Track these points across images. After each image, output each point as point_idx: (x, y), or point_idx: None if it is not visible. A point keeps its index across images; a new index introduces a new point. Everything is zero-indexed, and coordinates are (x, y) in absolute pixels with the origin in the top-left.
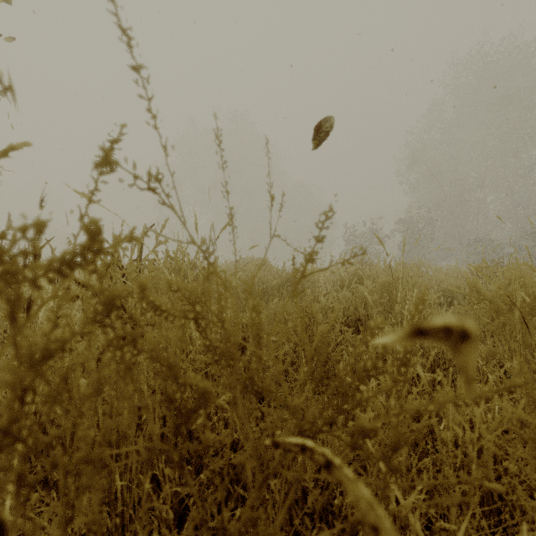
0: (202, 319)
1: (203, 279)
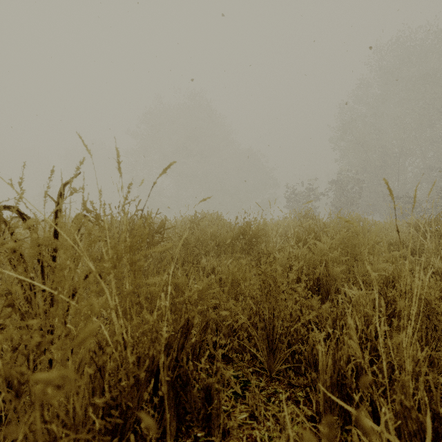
0: None
1: (129, 244)
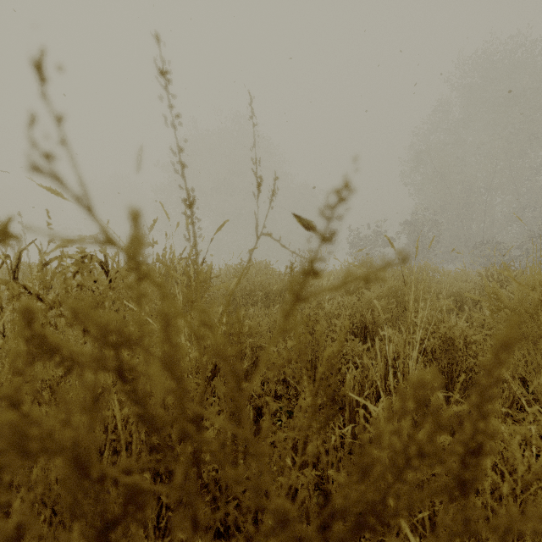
0: (129, 371)
1: (195, 285)
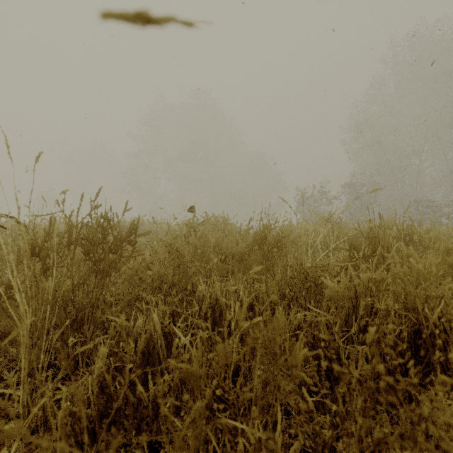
0: None
1: None
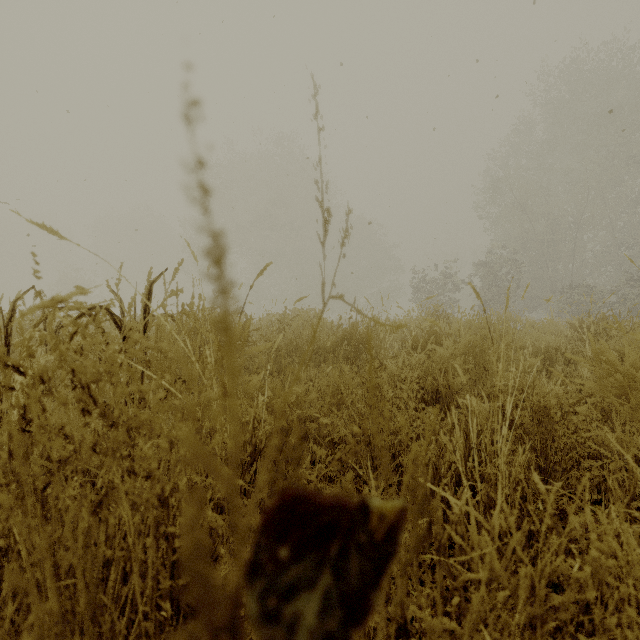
0: None
1: None
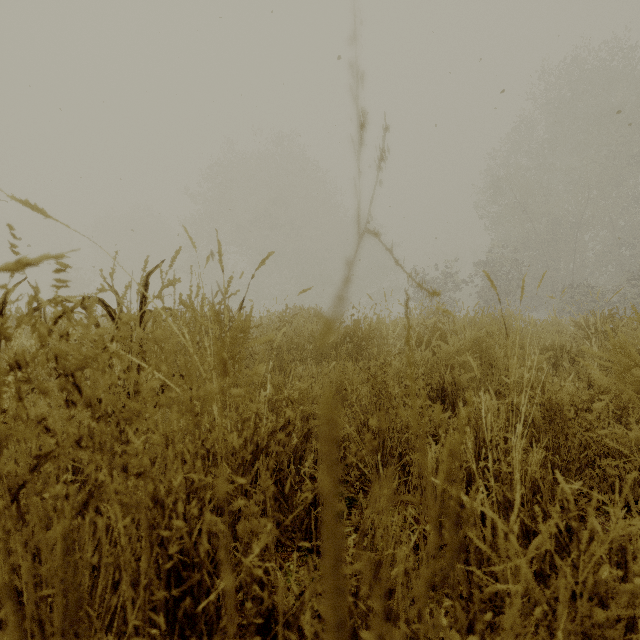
0: None
1: (231, 337)
